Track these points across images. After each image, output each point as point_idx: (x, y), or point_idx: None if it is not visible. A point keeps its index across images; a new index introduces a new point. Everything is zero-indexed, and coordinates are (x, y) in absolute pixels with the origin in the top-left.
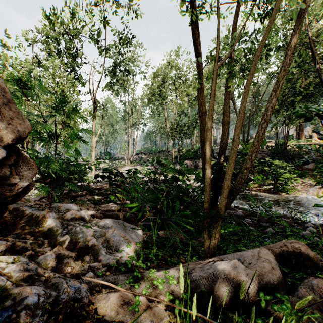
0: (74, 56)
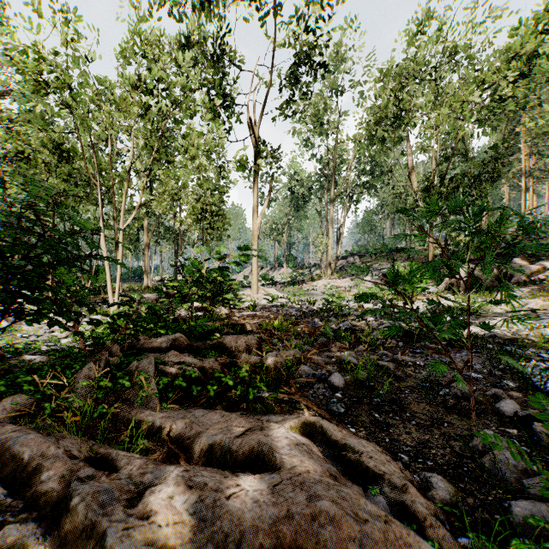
0: (218, 57)
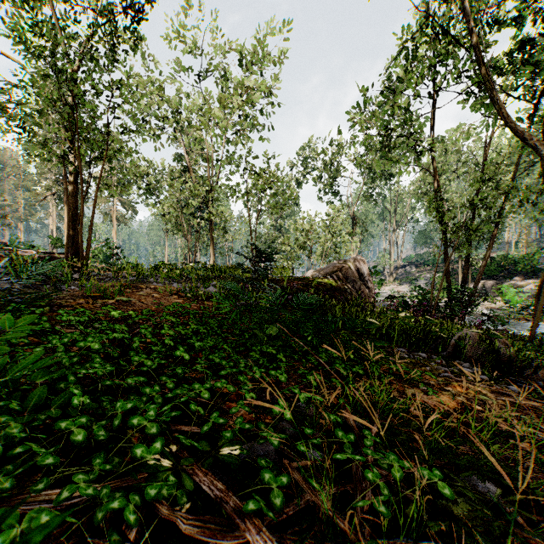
0: (335, 177)
